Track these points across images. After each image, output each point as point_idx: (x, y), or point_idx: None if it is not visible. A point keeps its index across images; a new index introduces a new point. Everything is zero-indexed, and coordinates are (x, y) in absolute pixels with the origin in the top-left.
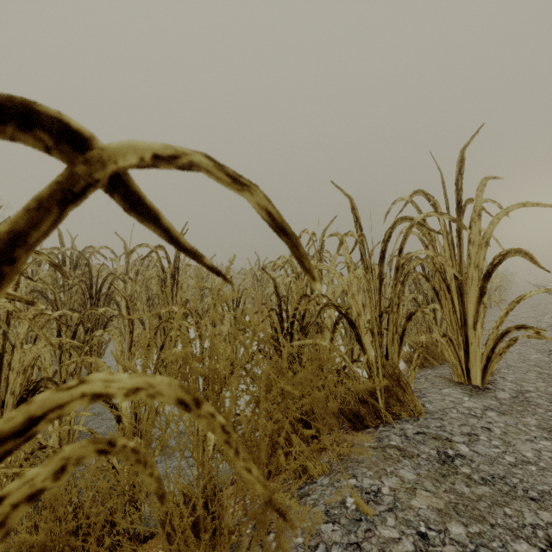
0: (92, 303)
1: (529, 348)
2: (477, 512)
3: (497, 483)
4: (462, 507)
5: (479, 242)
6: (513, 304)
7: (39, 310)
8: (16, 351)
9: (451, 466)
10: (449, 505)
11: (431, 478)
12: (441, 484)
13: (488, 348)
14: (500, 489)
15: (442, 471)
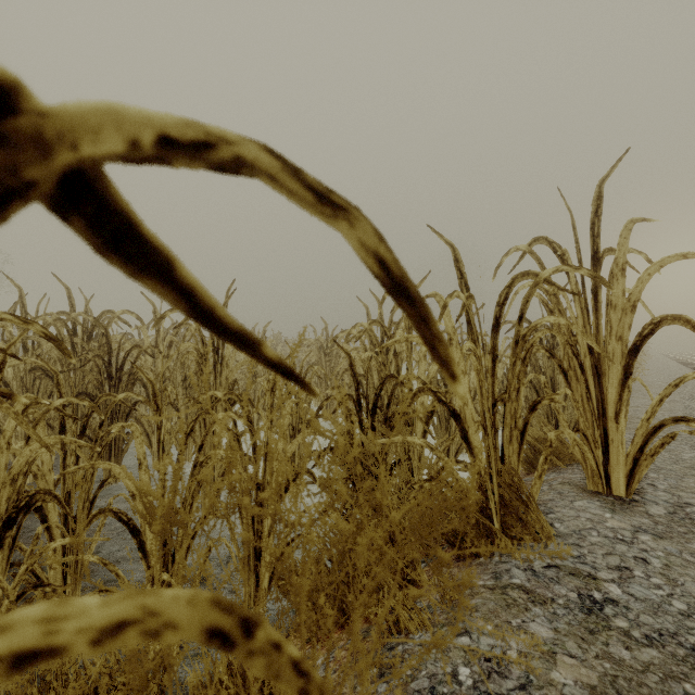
0: (111, 384)
1: (680, 444)
2: (646, 691)
3: (667, 643)
4: (624, 682)
5: (624, 306)
6: (670, 388)
7: (32, 398)
8: (2, 454)
9: (600, 616)
10: (605, 680)
11: (575, 635)
12: (589, 645)
13: (635, 446)
14: (673, 653)
15: (589, 624)
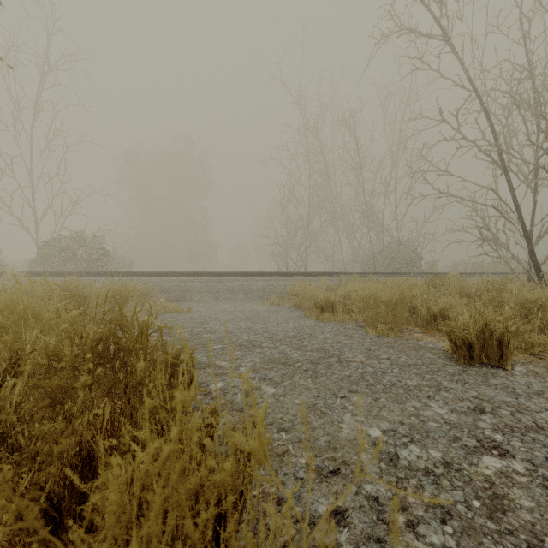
0: None
1: None
2: None
3: None
4: None
5: None
6: None
7: None
8: None
9: None
10: None
11: None
12: None
13: None
14: None
15: None
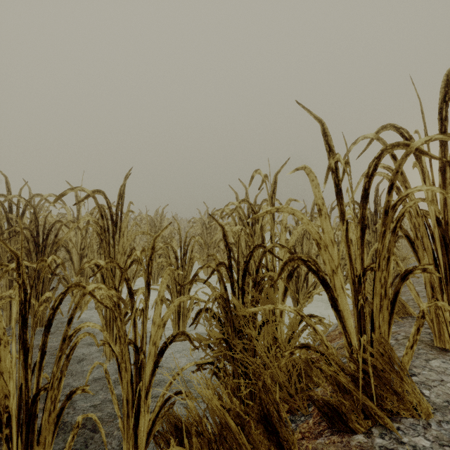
0: (38, 251)
1: None
2: None
3: None
4: None
5: None
6: None
7: None
8: None
9: None
10: None
11: None
12: None
13: None
14: None
15: None
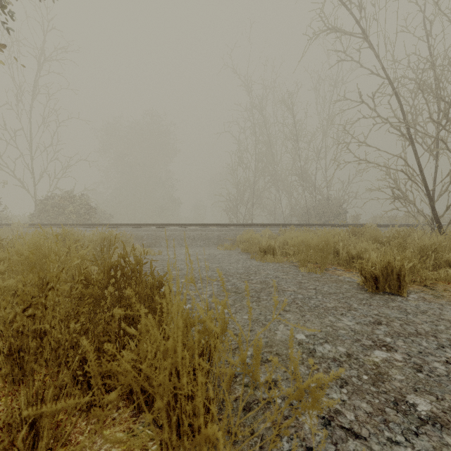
0: None
1: None
2: None
3: None
4: None
5: None
6: None
7: None
8: None
9: None
10: None
11: None
12: None
13: None
14: None
15: None
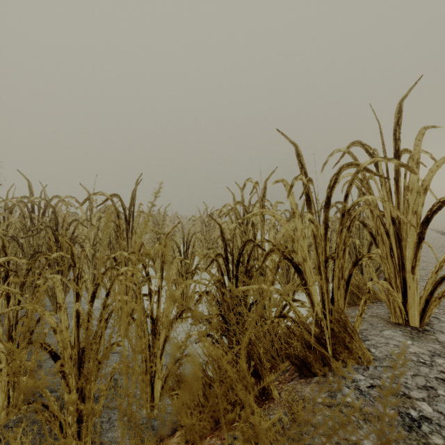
0: (58, 246)
1: None
2: None
3: None
4: None
5: (418, 189)
6: None
7: None
8: None
9: (419, 434)
10: None
11: None
12: None
13: (427, 291)
14: None
15: (412, 442)
